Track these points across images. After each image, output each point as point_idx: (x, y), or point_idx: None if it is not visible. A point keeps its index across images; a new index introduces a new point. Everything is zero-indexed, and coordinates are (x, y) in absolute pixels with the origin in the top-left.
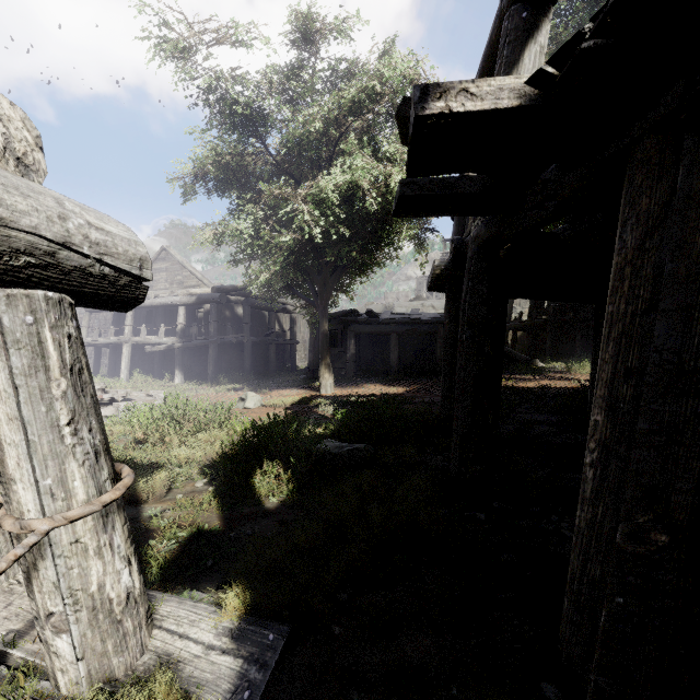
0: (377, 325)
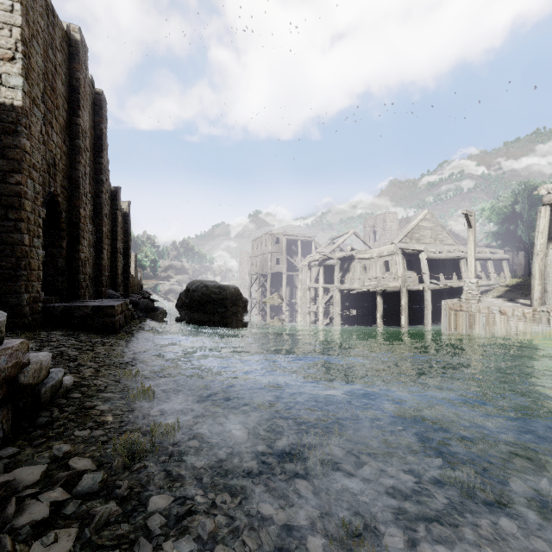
0: None
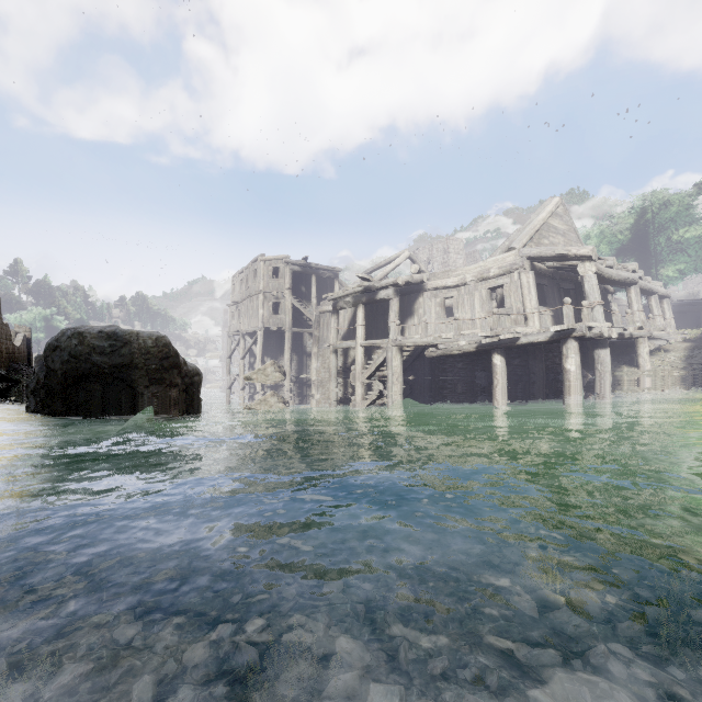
0: (688, 307)
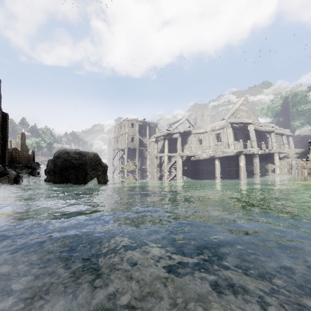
0: (307, 138)
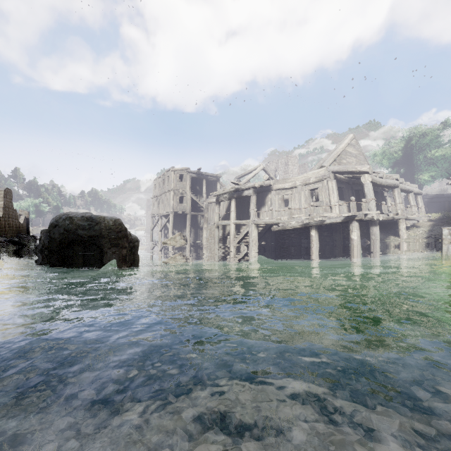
0: (438, 199)
